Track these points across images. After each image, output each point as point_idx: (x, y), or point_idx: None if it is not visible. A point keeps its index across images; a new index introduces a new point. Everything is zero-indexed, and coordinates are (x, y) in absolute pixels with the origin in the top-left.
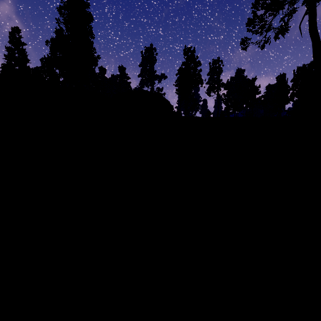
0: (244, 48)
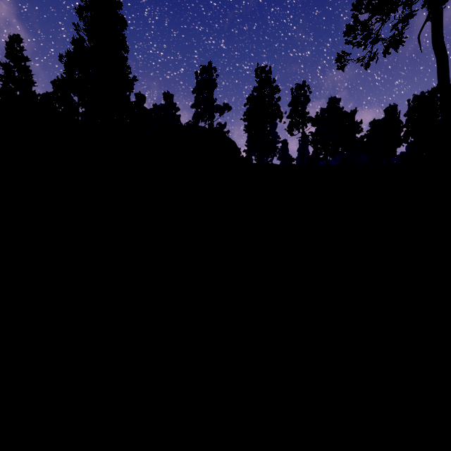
0: (341, 68)
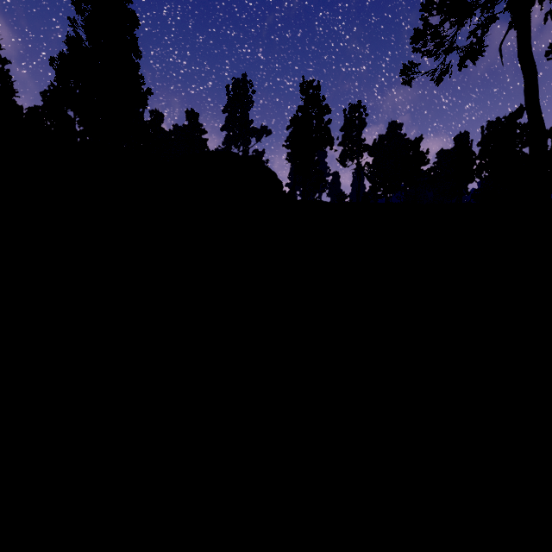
0: (407, 82)
